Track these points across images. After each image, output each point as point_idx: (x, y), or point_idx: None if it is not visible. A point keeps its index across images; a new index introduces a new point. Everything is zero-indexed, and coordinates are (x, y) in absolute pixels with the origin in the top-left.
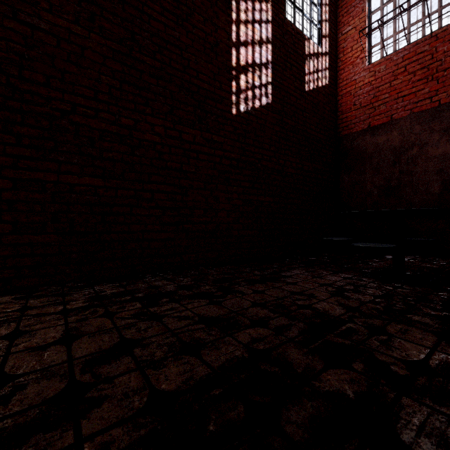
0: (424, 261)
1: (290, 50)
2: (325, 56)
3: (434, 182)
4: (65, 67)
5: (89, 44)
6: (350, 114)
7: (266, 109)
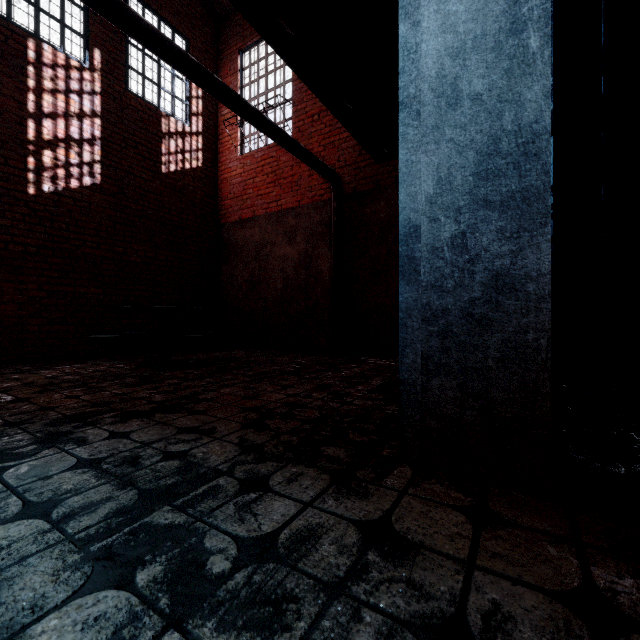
0: (252, 352)
1: (135, 127)
2: (196, 136)
3: (279, 280)
4: None
5: None
6: (227, 202)
7: (92, 190)
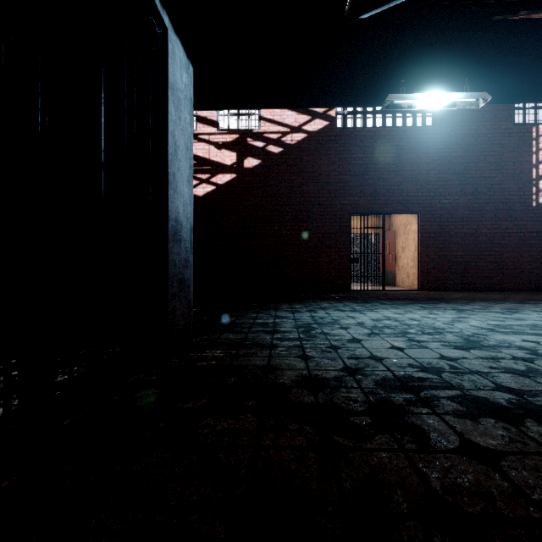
0: None
1: None
2: None
3: None
4: (452, 213)
5: (460, 201)
6: None
7: None
